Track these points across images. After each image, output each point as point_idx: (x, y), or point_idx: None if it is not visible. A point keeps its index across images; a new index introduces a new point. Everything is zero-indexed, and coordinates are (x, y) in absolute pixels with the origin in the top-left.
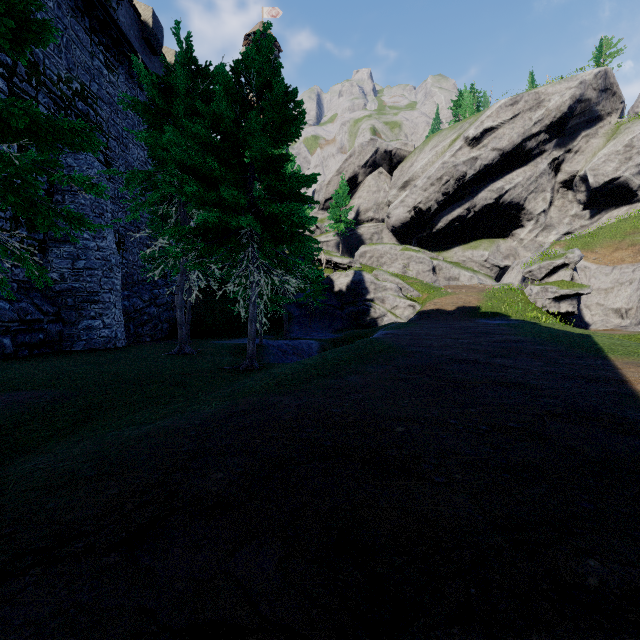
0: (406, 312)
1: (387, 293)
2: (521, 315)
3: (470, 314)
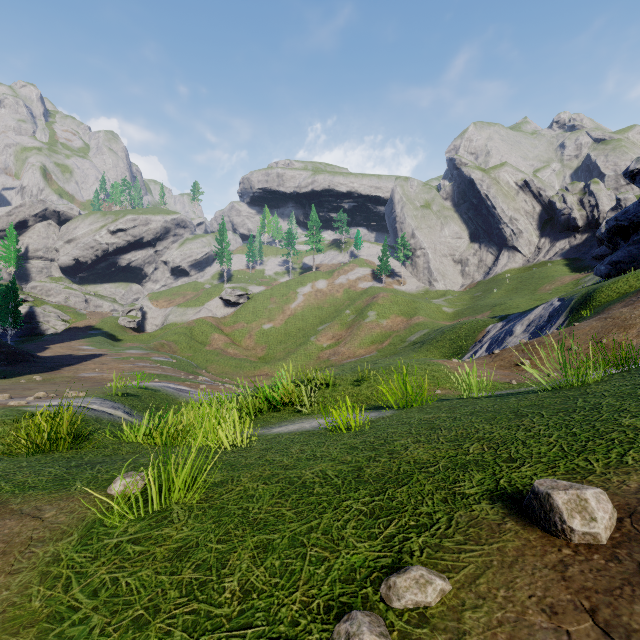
0: (62, 327)
1: (51, 318)
2: (107, 329)
3: (89, 329)
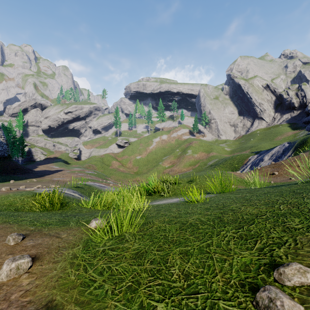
0: (43, 158)
1: (38, 153)
2: (64, 159)
3: (55, 158)
